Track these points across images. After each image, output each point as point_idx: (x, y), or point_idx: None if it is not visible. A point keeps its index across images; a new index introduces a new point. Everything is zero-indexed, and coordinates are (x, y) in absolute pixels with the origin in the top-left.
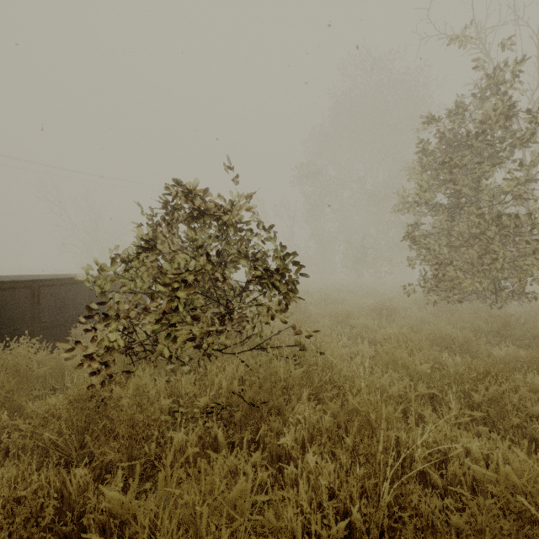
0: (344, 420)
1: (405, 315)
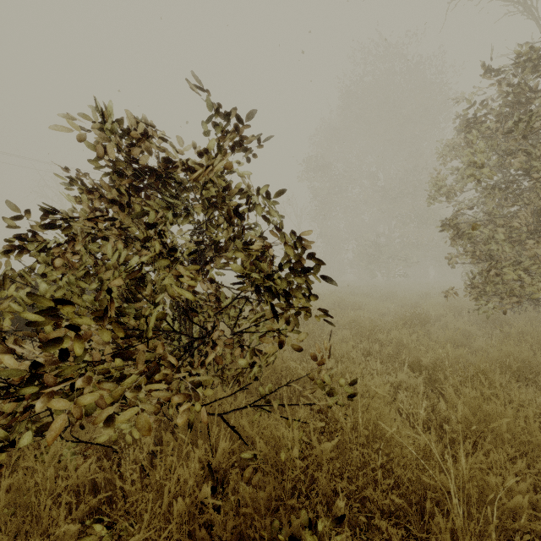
0: None
1: (439, 325)
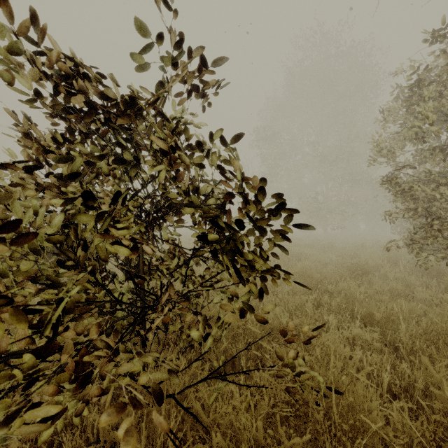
0: None
1: (379, 274)
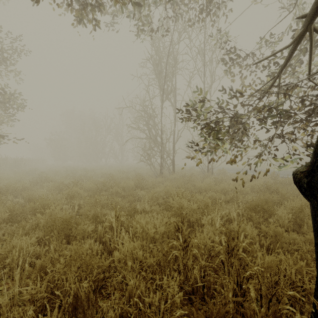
0: None
1: None
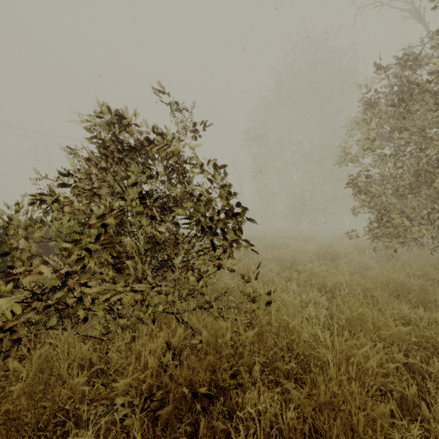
0: (309, 409)
1: (346, 260)
